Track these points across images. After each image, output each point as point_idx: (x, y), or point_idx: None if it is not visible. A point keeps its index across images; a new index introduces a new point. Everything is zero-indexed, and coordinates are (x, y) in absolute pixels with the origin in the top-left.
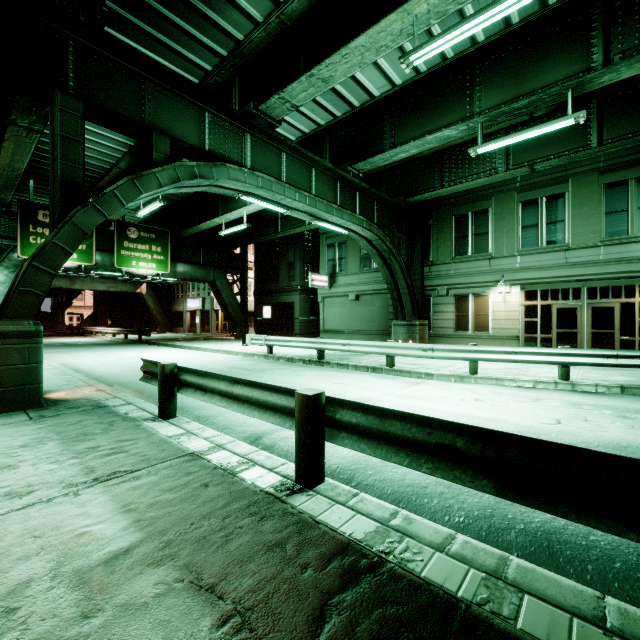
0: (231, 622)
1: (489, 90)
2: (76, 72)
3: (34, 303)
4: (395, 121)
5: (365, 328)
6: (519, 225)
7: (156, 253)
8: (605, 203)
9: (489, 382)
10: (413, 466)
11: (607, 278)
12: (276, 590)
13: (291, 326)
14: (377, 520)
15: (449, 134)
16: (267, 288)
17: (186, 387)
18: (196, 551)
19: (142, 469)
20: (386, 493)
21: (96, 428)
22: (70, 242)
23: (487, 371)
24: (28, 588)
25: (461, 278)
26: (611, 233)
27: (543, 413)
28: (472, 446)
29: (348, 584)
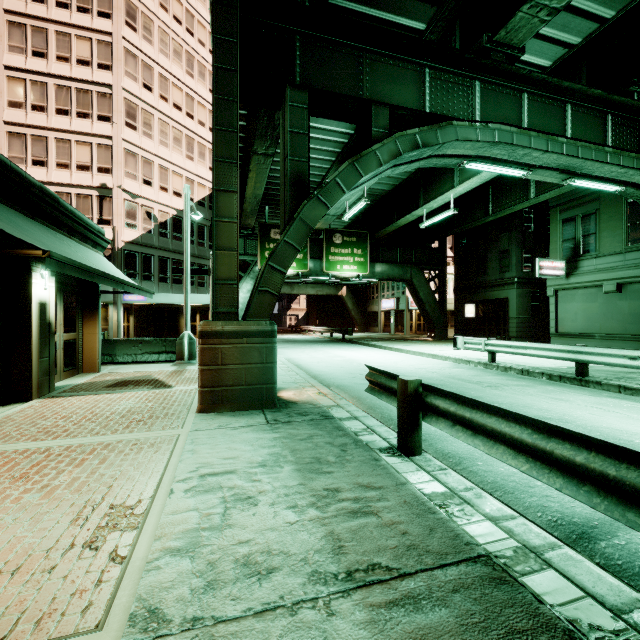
0: None
1: None
2: (302, 66)
3: (270, 303)
4: None
5: (635, 332)
6: None
7: (357, 255)
8: None
9: None
10: None
11: None
12: None
13: (503, 327)
14: None
15: None
16: (470, 283)
17: (435, 415)
18: None
19: (414, 574)
20: None
21: (328, 452)
22: (298, 239)
23: None
24: None
25: None
26: None
27: None
28: None
29: None
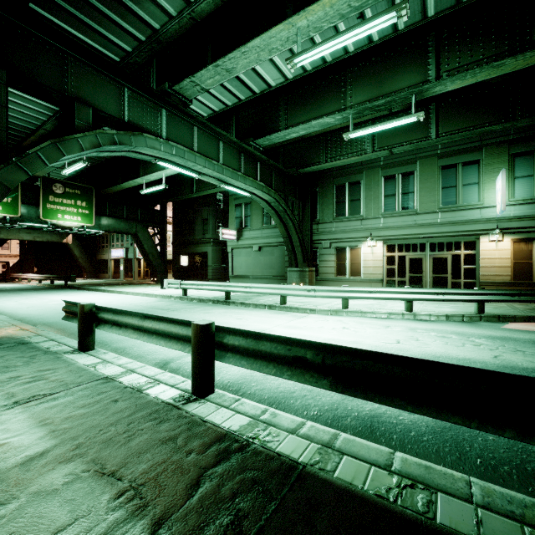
0: (126, 495)
1: (358, 89)
2: None
3: None
4: (288, 107)
5: (266, 274)
6: (382, 194)
7: (81, 207)
8: (441, 180)
9: (356, 315)
10: (278, 374)
11: (443, 236)
12: (165, 470)
13: (205, 272)
14: (251, 416)
15: (329, 121)
16: (184, 240)
17: (104, 323)
18: (102, 449)
19: (60, 392)
20: (264, 398)
21: (18, 361)
22: None
23: (356, 306)
24: None
25: (340, 234)
26: (445, 203)
27: (389, 336)
28: (317, 356)
29: (221, 461)
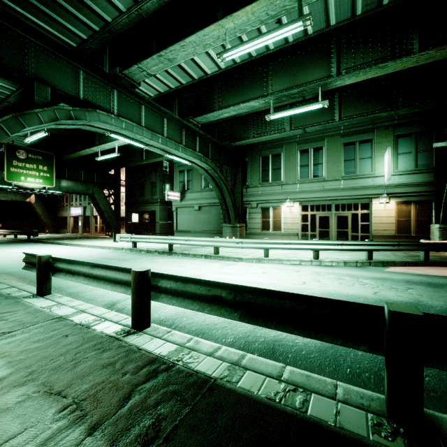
0: (69, 408)
1: (277, 80)
2: None
3: None
4: (221, 92)
5: (205, 229)
6: (298, 164)
7: (43, 171)
8: (343, 154)
9: (275, 262)
10: (200, 310)
11: (344, 199)
12: (103, 388)
13: (153, 228)
14: (178, 344)
15: (254, 104)
16: (135, 200)
17: (59, 272)
18: (52, 374)
19: (17, 330)
20: (192, 330)
21: None
22: None
23: (275, 255)
24: None
25: (265, 196)
26: (346, 172)
27: (298, 278)
28: (229, 295)
29: (150, 379)
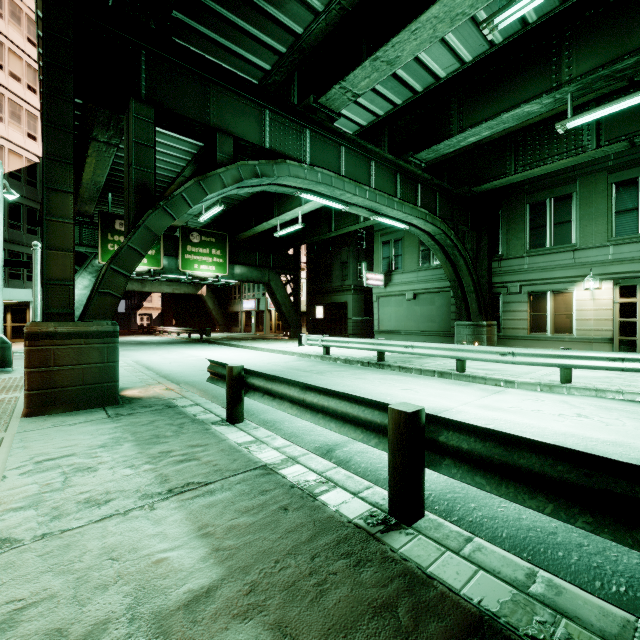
0: None
1: (582, 53)
2: (148, 80)
3: (112, 304)
4: (463, 102)
5: (424, 329)
6: (612, 210)
7: (216, 256)
8: None
9: (586, 393)
10: (561, 516)
11: None
12: None
13: (344, 326)
14: (510, 583)
15: (530, 110)
16: (320, 288)
17: (253, 391)
18: (287, 603)
19: (215, 482)
20: (500, 536)
21: (167, 430)
22: (143, 245)
23: (581, 380)
24: (105, 632)
25: (537, 273)
26: None
27: None
28: None
29: None
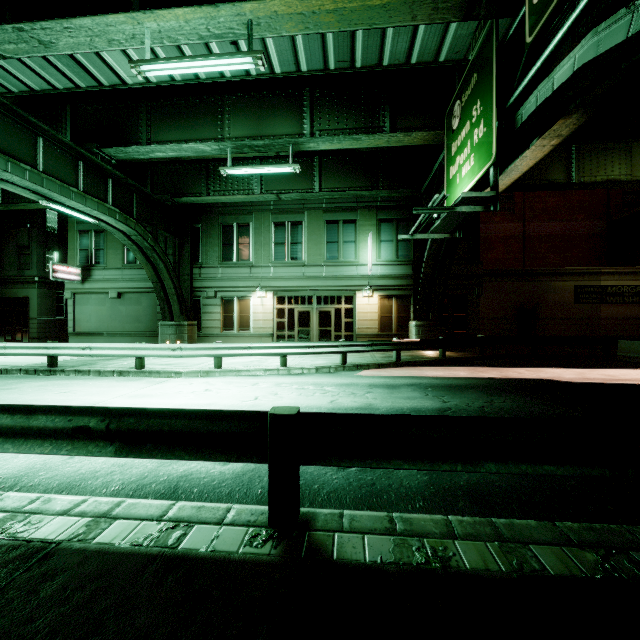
0: None
1: (237, 122)
2: None
3: None
4: (152, 117)
5: (130, 329)
6: (273, 241)
7: None
8: (326, 234)
9: (230, 374)
10: (54, 452)
11: (327, 290)
12: None
13: (24, 328)
14: (9, 511)
15: (204, 148)
16: None
17: None
18: None
19: None
20: (51, 487)
21: None
22: None
23: (232, 365)
24: None
25: (228, 282)
26: (329, 257)
27: (251, 393)
28: (101, 423)
29: None
